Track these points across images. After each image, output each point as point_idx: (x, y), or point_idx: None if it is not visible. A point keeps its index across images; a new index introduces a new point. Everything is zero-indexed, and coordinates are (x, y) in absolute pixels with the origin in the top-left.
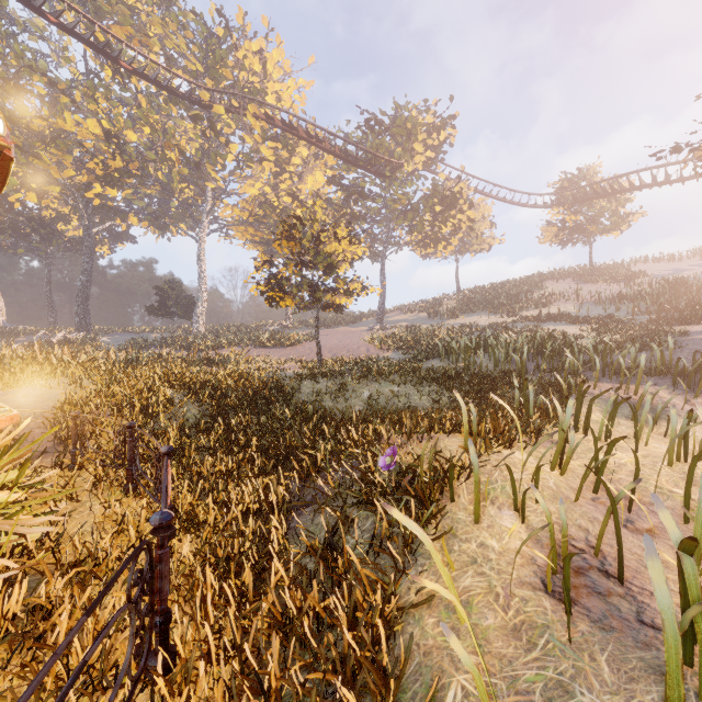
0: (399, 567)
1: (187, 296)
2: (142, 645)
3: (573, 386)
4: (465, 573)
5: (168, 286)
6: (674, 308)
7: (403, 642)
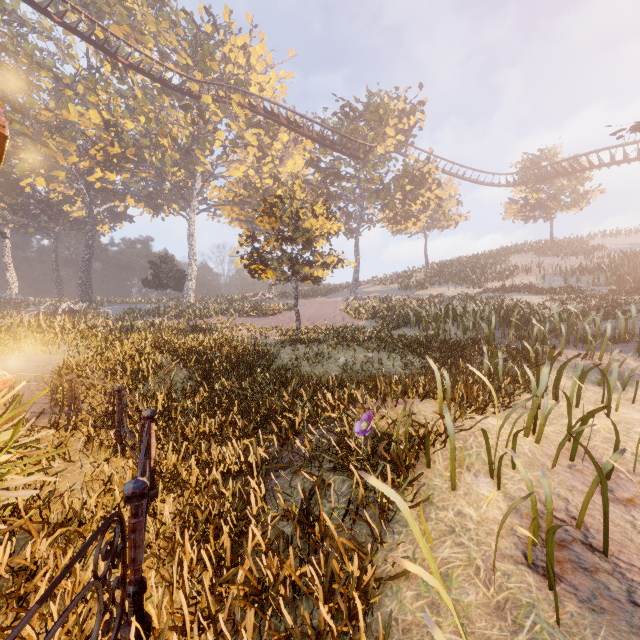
0: (376, 534)
1: (178, 270)
2: (111, 620)
3: (540, 353)
4: (443, 543)
5: (161, 261)
6: (632, 279)
7: (380, 615)
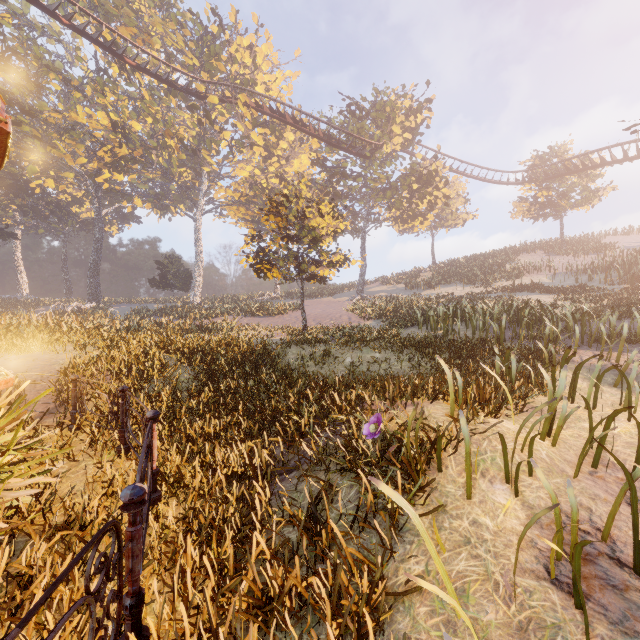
0: (386, 543)
1: (185, 270)
2: (105, 636)
3: (553, 353)
4: (458, 554)
5: (168, 261)
6: None
7: (392, 633)
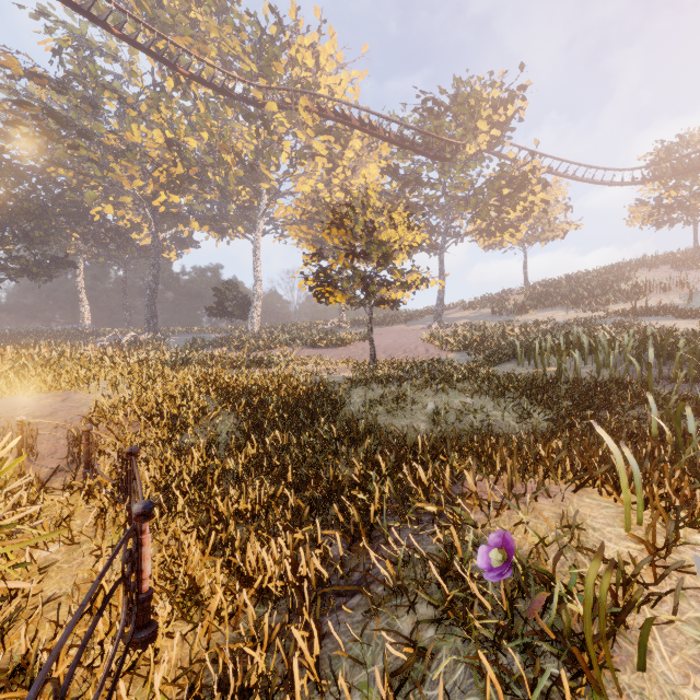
0: None
1: (243, 297)
2: None
3: None
4: None
5: (225, 288)
6: None
7: None
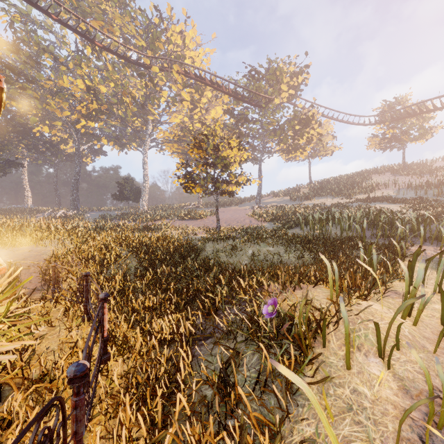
0: (282, 405)
1: (136, 188)
2: None
3: (404, 248)
4: (343, 420)
5: (125, 182)
6: None
7: None
